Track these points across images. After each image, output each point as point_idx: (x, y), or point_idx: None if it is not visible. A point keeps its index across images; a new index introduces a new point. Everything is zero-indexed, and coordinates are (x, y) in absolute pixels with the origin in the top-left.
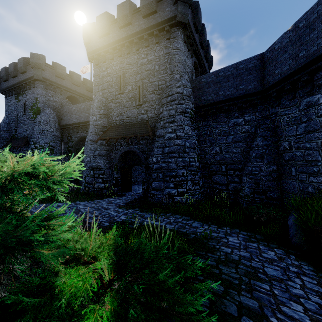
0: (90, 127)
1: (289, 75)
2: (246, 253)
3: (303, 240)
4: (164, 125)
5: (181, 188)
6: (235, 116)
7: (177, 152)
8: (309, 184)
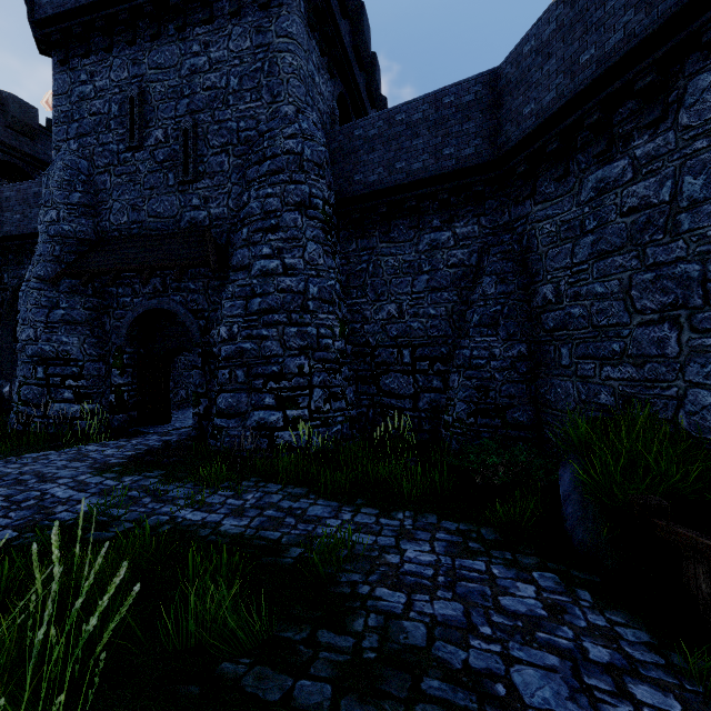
0: (39, 240)
1: (556, 115)
2: (454, 603)
3: (603, 535)
4: (251, 237)
5: (295, 408)
6: (433, 226)
7: (286, 311)
8: (602, 386)
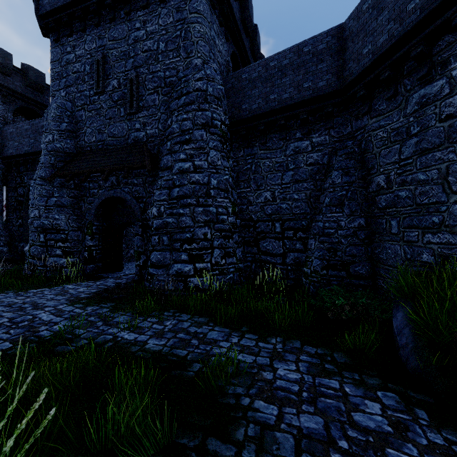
0: (42, 154)
1: (388, 51)
2: (316, 417)
3: (432, 364)
4: (172, 148)
5: (201, 262)
6: (296, 137)
7: (195, 196)
8: (424, 248)
